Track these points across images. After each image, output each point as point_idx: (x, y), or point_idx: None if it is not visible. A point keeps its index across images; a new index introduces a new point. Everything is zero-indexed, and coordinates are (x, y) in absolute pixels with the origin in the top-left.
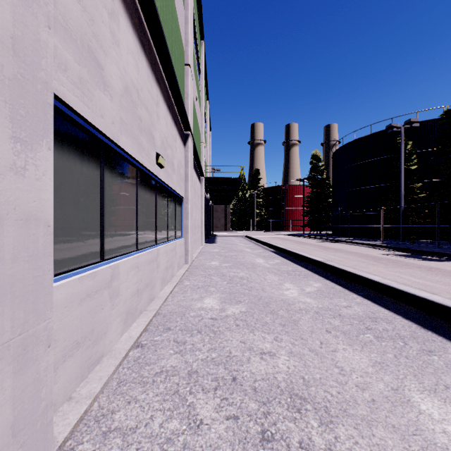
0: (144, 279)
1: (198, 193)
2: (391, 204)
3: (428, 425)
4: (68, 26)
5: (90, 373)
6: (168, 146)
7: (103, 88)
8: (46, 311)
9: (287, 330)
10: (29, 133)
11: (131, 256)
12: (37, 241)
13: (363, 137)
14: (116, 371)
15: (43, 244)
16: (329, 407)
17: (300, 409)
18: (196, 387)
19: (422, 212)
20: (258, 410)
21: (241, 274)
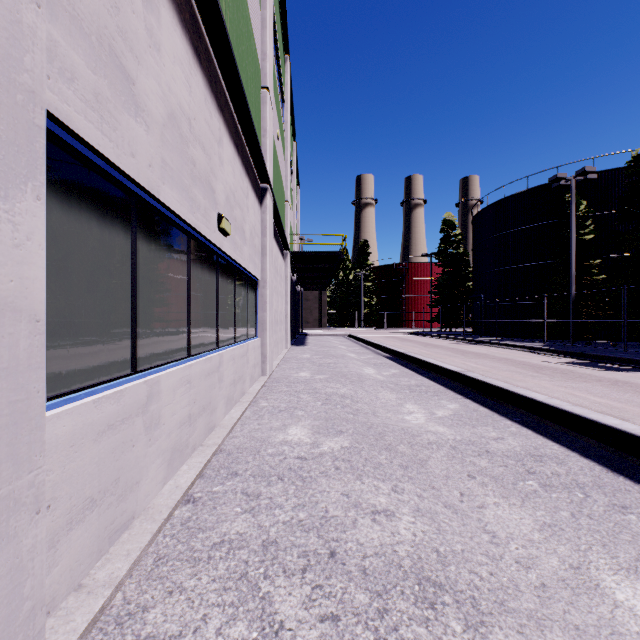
0: (199, 399)
1: (280, 273)
2: (556, 289)
3: (629, 627)
4: (77, 12)
5: (113, 545)
6: (235, 204)
7: (134, 112)
8: (32, 457)
9: (411, 475)
10: (1, 171)
11: (179, 366)
12: (16, 345)
13: (517, 193)
14: (153, 541)
15: (27, 350)
16: (478, 598)
17: (434, 603)
18: (274, 567)
19: (601, 301)
20: (369, 605)
21: (342, 390)
